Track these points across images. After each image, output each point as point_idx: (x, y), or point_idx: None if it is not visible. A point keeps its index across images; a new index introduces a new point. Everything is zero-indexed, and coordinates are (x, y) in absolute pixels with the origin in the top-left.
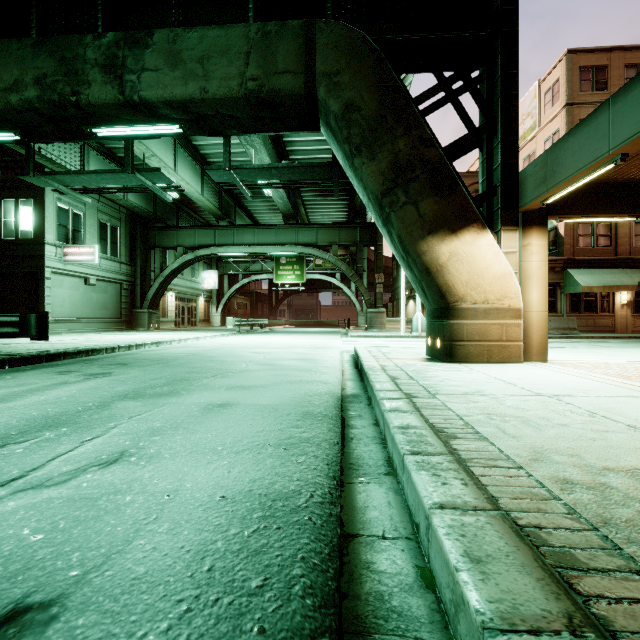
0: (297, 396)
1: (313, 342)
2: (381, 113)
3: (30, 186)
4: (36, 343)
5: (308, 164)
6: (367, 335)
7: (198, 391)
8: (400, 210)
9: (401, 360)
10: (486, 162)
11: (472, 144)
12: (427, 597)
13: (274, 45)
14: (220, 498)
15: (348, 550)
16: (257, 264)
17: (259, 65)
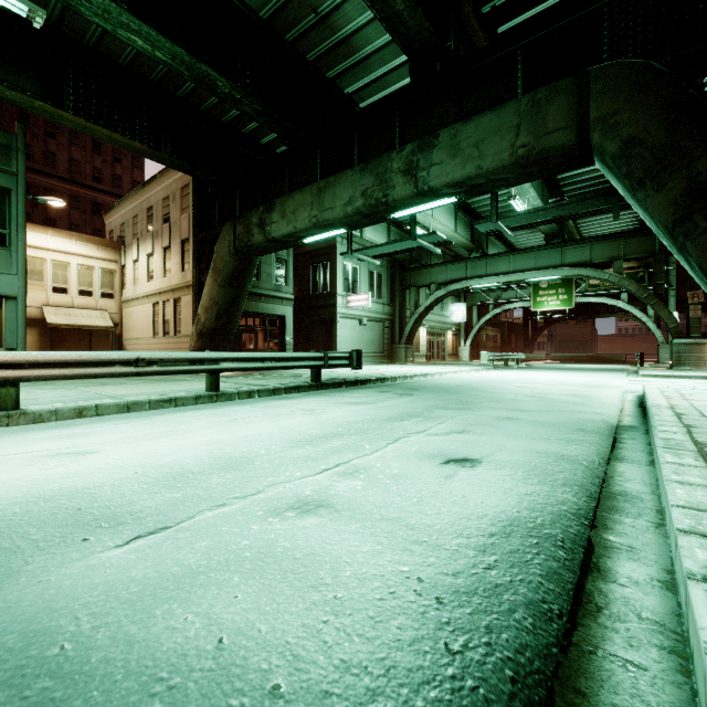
0: (570, 419)
1: (585, 380)
2: (671, 139)
3: (327, 252)
4: (343, 372)
5: (580, 199)
6: (669, 374)
7: (485, 409)
8: (699, 238)
9: (703, 402)
10: None
11: None
12: (653, 496)
13: (544, 109)
14: (529, 451)
15: (608, 480)
16: (510, 291)
17: (529, 132)
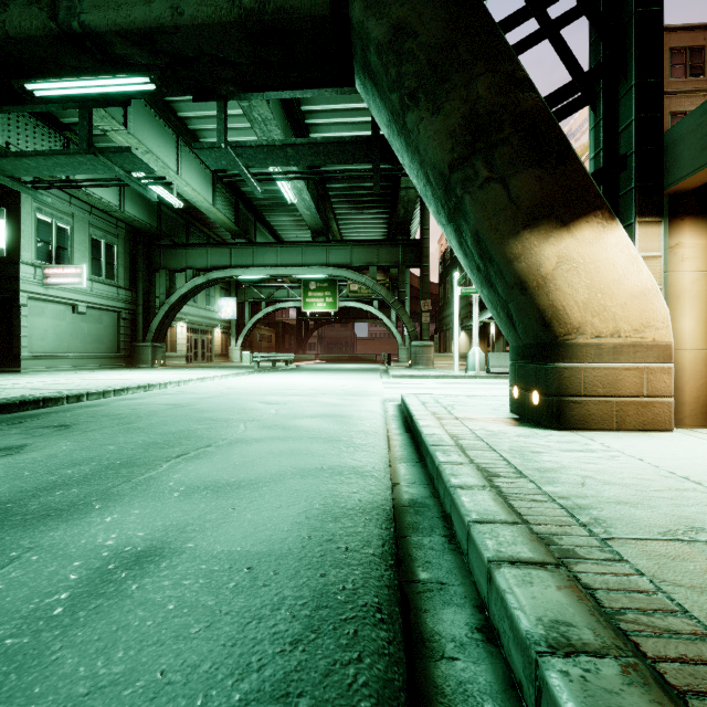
0: (308, 520)
1: (346, 385)
2: (449, 40)
3: (2, 193)
4: None
5: (338, 139)
6: (413, 374)
7: (126, 501)
8: (479, 191)
9: (478, 423)
10: (603, 125)
11: (580, 100)
12: None
13: None
14: None
15: None
16: (283, 290)
17: None
